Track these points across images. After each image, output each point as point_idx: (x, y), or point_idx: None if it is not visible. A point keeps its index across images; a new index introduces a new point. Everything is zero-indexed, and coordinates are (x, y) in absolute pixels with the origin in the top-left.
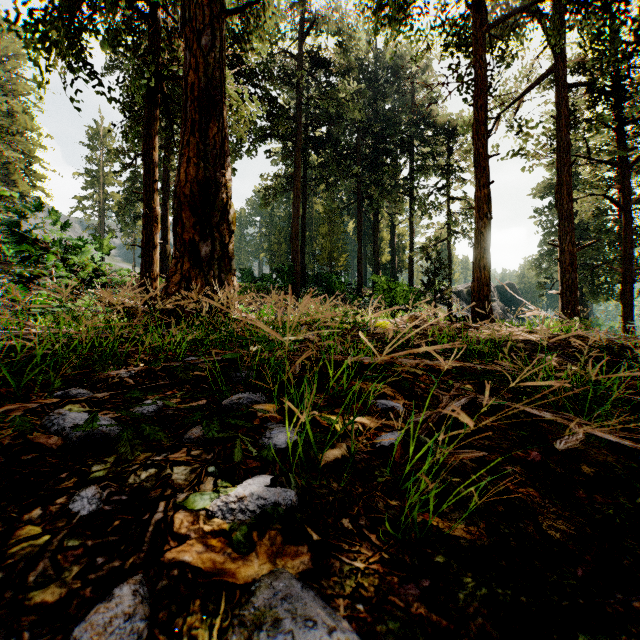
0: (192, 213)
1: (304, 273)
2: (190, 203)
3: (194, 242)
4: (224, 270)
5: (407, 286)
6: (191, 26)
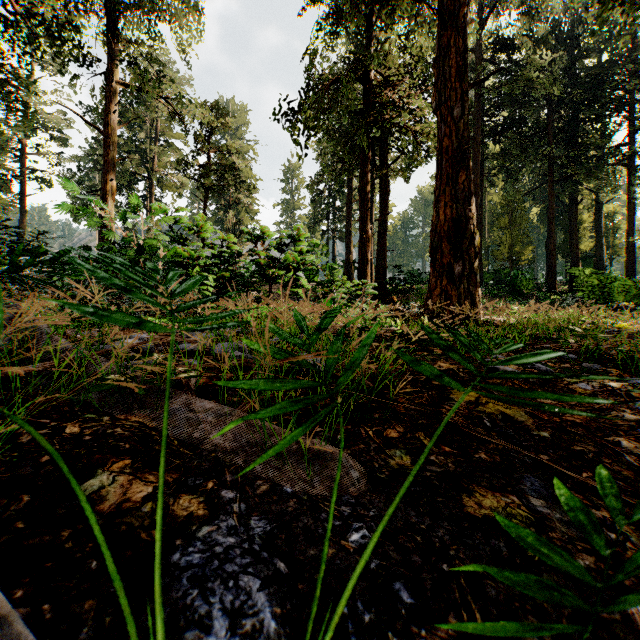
0: (448, 243)
1: (481, 271)
2: (447, 236)
3: (450, 264)
4: (471, 283)
5: (628, 280)
6: (446, 105)
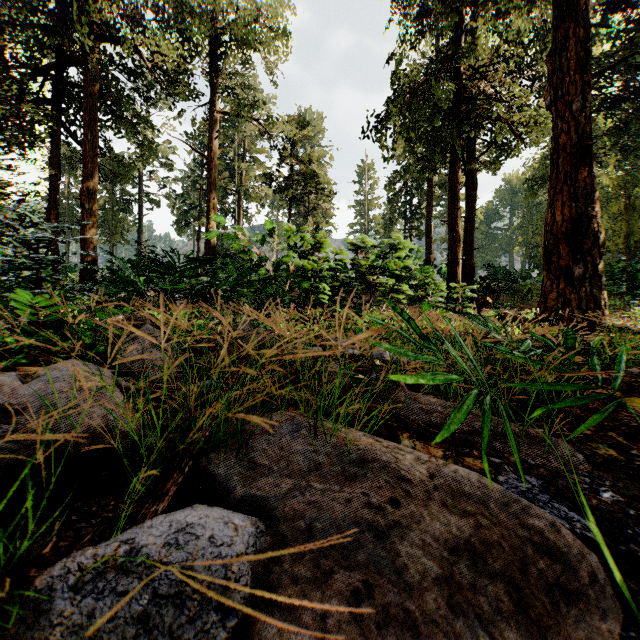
0: (566, 244)
1: None
2: (564, 237)
3: (569, 267)
4: (594, 286)
5: None
6: (563, 100)
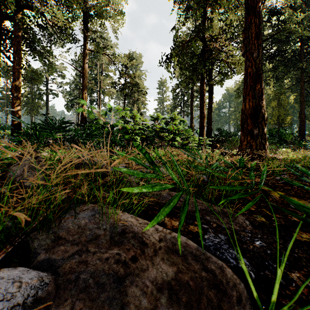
0: (250, 119)
1: None
2: (250, 116)
3: (252, 129)
4: (263, 139)
5: None
6: (249, 52)
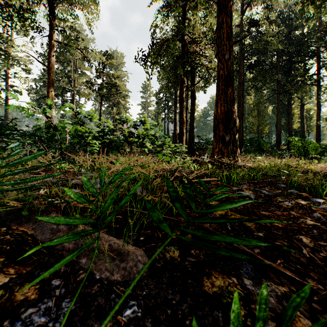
0: (222, 125)
1: (242, 139)
2: (221, 121)
3: (223, 136)
4: (234, 146)
5: (317, 143)
6: (221, 53)
